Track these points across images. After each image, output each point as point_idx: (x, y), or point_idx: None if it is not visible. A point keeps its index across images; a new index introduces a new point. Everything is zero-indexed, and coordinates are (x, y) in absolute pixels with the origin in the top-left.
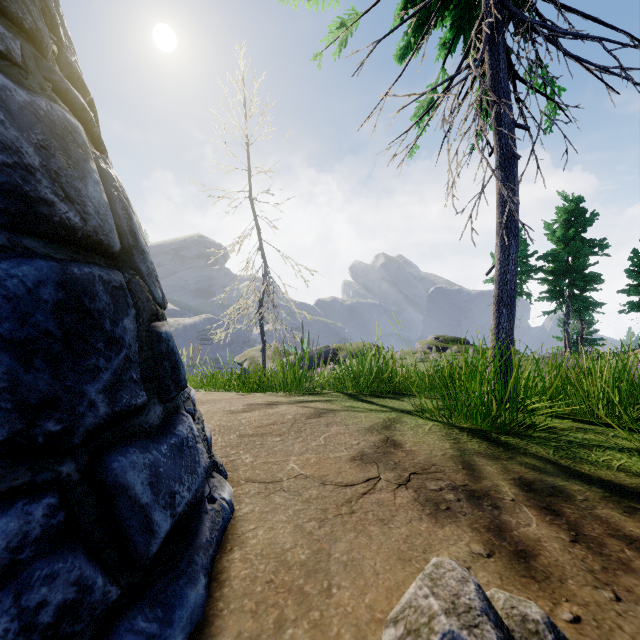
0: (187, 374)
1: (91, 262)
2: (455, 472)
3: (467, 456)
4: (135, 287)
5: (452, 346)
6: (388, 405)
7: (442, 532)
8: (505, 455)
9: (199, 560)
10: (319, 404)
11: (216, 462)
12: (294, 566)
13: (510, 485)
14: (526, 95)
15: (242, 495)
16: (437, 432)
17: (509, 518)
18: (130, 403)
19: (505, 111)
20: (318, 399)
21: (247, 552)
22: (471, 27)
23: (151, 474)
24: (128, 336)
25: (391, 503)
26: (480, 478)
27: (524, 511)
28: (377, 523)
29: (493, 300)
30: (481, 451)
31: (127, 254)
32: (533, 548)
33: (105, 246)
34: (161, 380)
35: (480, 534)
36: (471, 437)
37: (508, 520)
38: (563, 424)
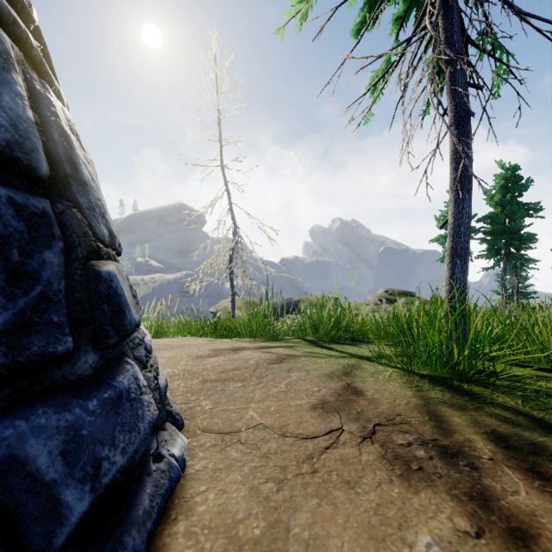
0: (165, 321)
1: (3, 183)
2: (422, 424)
3: (432, 405)
4: (70, 220)
5: (400, 298)
6: (346, 351)
7: (417, 500)
8: (472, 405)
9: (129, 541)
10: (281, 350)
11: (170, 412)
12: (246, 545)
13: (484, 440)
14: (478, 57)
15: (196, 448)
16: (398, 379)
17: (492, 482)
18: (45, 351)
19: (459, 71)
20: (280, 345)
21: (193, 523)
22: (422, 2)
23: (67, 439)
24: (47, 271)
25: (356, 460)
26: (450, 431)
27: (507, 474)
28: (342, 486)
29: (447, 252)
30: (446, 400)
31: (62, 183)
32: (529, 525)
33: (25, 167)
34: (98, 324)
35: (462, 504)
36: (433, 385)
37: (491, 485)
38: (521, 371)
